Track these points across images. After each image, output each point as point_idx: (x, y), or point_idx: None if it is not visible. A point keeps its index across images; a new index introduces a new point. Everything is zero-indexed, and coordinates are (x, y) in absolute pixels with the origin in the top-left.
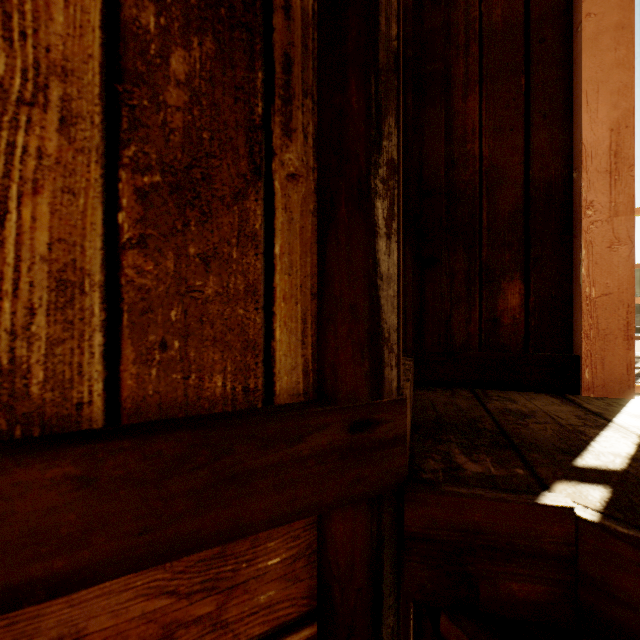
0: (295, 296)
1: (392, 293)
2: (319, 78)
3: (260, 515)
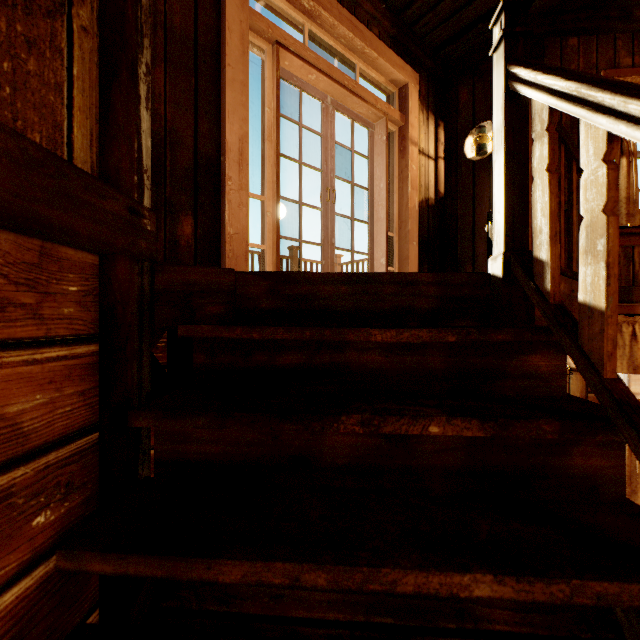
0: (86, 113)
1: (149, 145)
2: None
3: (84, 231)
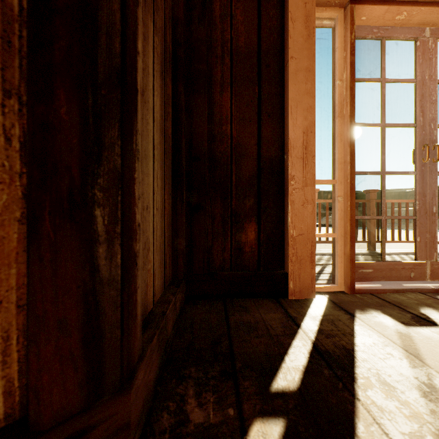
0: None
1: (115, 293)
2: (27, 79)
3: None
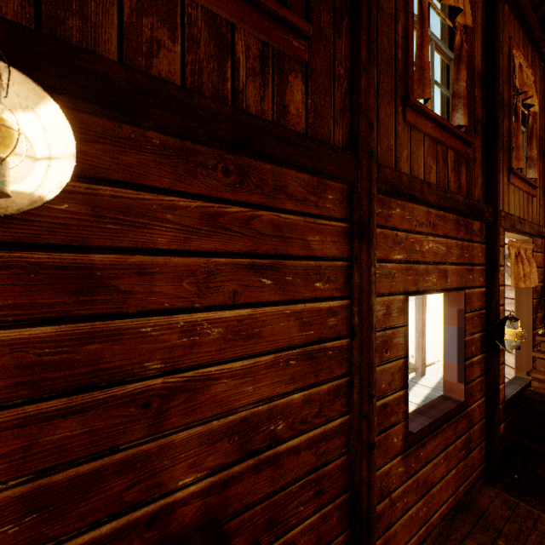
0: (543, 218)
1: None
2: (544, 194)
3: None
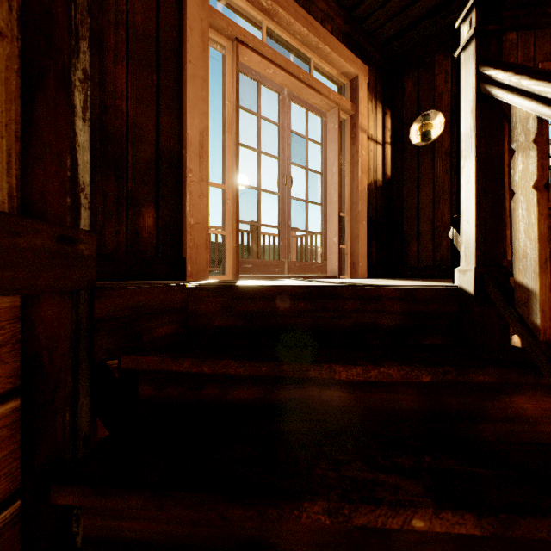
0: (1, 131)
1: (86, 160)
2: None
3: None
